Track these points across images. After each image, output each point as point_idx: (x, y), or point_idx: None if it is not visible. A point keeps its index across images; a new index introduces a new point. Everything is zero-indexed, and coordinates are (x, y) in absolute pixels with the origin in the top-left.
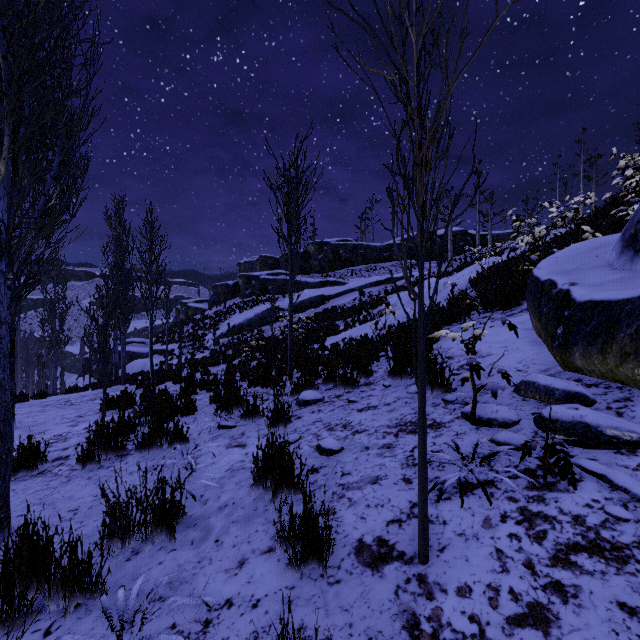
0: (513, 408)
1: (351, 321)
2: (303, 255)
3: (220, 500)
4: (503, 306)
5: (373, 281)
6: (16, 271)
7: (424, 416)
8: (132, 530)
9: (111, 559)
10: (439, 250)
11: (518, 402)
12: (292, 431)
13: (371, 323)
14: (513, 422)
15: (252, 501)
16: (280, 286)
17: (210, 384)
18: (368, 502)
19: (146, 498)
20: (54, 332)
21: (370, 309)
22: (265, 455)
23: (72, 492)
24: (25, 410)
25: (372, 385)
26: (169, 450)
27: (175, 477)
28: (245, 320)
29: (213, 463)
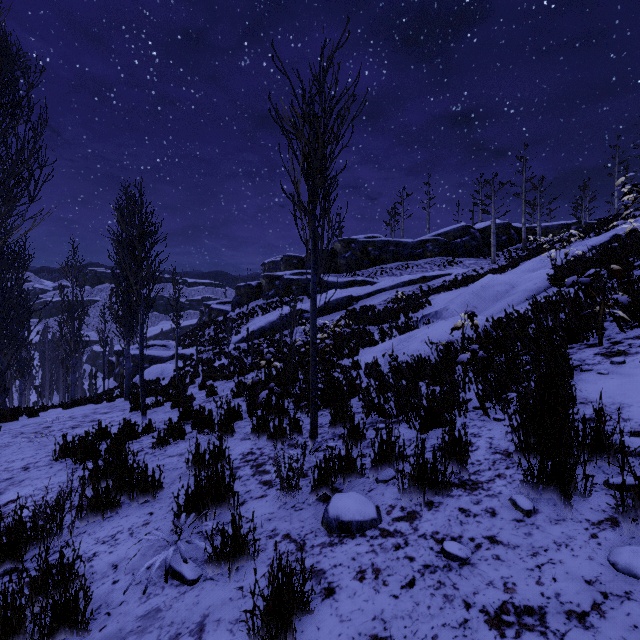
0: None
1: (389, 328)
2: (329, 253)
3: None
4: None
5: (406, 280)
6: None
7: None
8: None
9: None
10: (478, 245)
11: None
12: None
13: (416, 332)
14: None
15: None
16: (305, 286)
17: (202, 425)
18: None
19: None
20: (72, 336)
21: (409, 313)
22: None
23: None
24: None
25: (481, 493)
26: None
27: None
28: (267, 323)
29: None
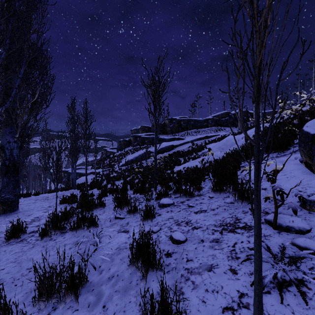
0: (303, 219)
1: (187, 158)
2: (162, 125)
3: (110, 271)
4: (278, 150)
5: (198, 137)
6: (19, 133)
7: (260, 241)
8: (53, 292)
9: (39, 312)
10: (233, 121)
11: (305, 214)
12: (155, 224)
13: (198, 159)
14: (307, 230)
15: (129, 275)
16: (151, 140)
17: (114, 191)
18: (206, 287)
19: (60, 274)
20: (45, 163)
21: (197, 152)
22: (137, 245)
23: (32, 255)
24: (27, 202)
25: (202, 196)
26: (87, 231)
27: (87, 250)
28: (134, 157)
29: (109, 242)
